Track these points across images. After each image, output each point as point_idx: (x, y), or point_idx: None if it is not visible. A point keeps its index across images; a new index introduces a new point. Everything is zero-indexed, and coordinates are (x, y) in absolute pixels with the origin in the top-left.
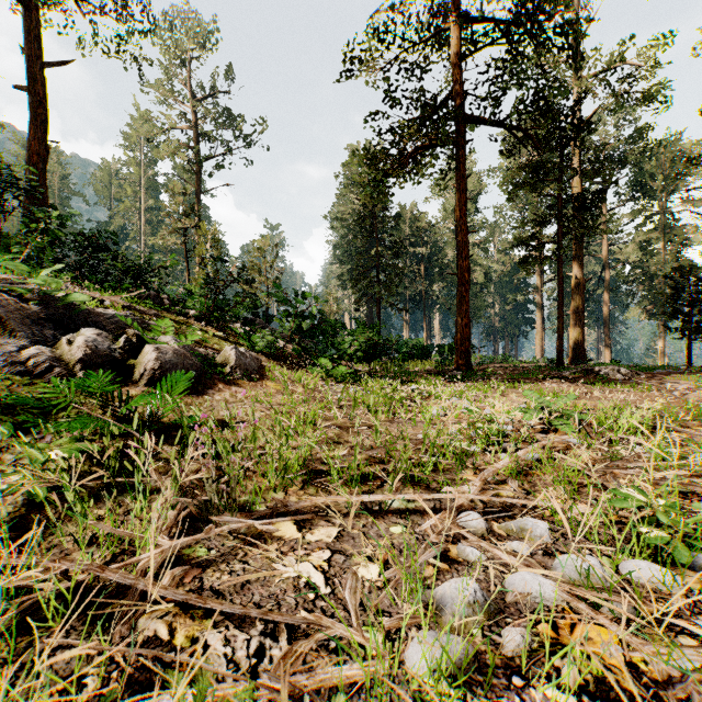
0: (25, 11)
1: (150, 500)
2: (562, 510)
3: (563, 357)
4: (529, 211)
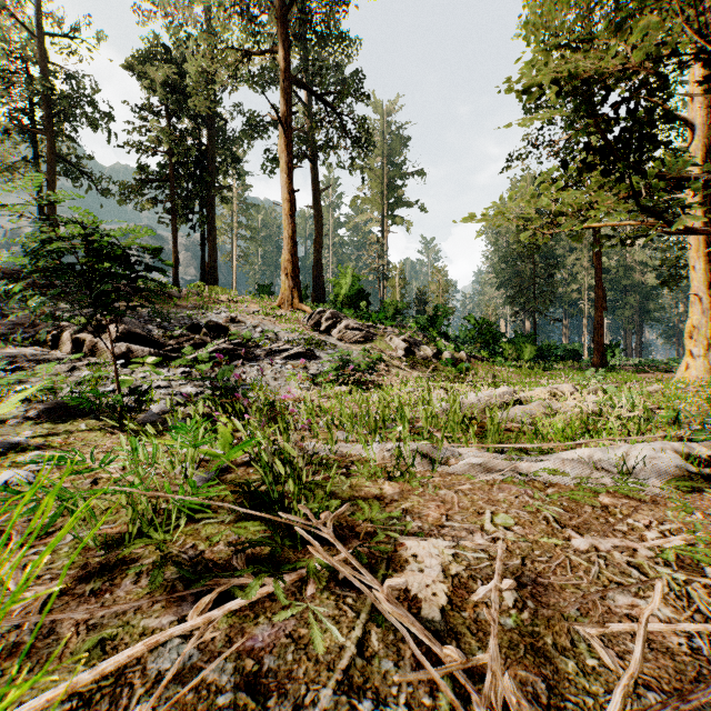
0: (314, 166)
1: None
2: None
3: None
4: None
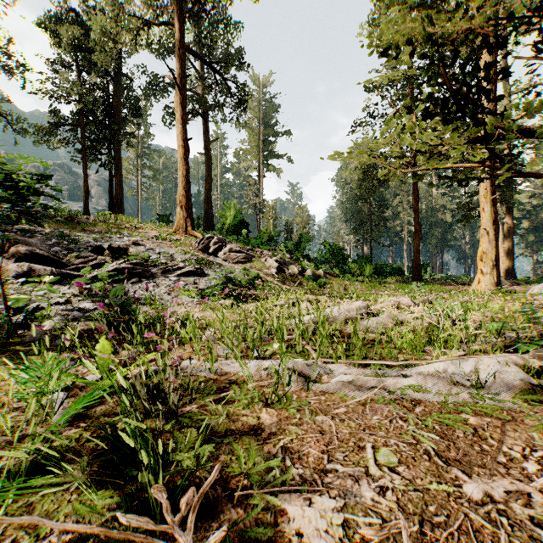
0: (205, 121)
1: None
2: None
3: None
4: None
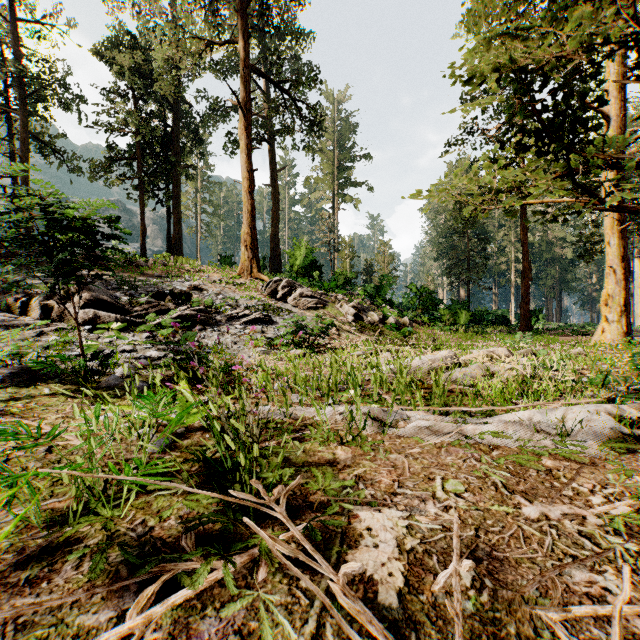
0: (271, 148)
1: None
2: None
3: None
4: None
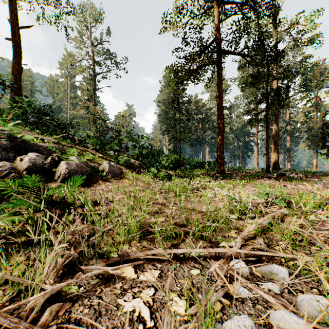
0: (11, 2)
1: (51, 250)
2: (291, 258)
3: (269, 167)
4: (251, 97)
